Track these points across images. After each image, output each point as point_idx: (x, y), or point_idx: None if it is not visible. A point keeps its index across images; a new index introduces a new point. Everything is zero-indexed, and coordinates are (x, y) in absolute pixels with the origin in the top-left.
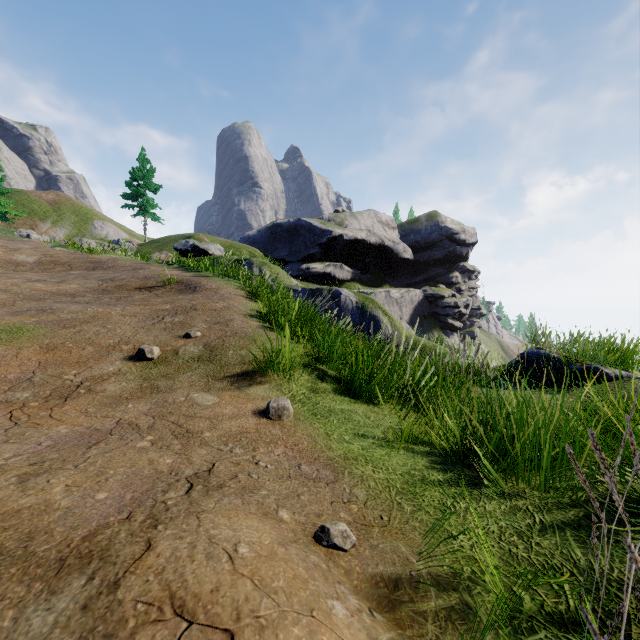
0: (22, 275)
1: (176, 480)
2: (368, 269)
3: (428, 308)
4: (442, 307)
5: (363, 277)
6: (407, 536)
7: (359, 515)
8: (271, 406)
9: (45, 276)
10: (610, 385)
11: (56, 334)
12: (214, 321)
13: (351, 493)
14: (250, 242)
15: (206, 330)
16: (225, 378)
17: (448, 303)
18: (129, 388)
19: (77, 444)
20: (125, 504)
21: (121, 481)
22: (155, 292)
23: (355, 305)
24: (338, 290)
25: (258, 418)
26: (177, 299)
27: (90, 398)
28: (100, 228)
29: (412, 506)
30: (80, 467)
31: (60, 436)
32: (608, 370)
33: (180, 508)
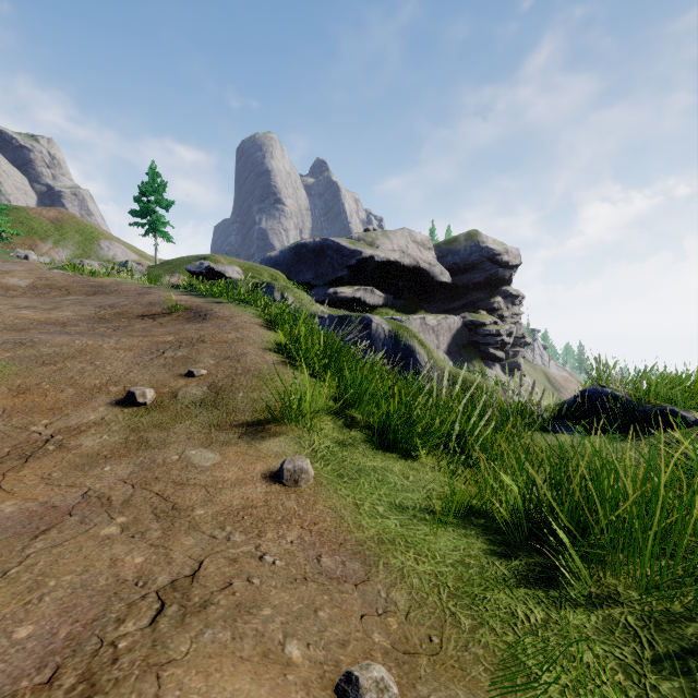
0: (10, 301)
1: (142, 596)
2: (402, 294)
3: (467, 336)
4: (483, 335)
5: (396, 302)
6: (468, 673)
7: (399, 635)
8: (285, 468)
9: (36, 302)
10: (691, 432)
11: (31, 373)
12: (224, 355)
13: (388, 598)
14: (272, 264)
15: (213, 367)
16: (231, 428)
17: (489, 331)
18: (111, 442)
19: (19, 532)
20: (53, 649)
21: (61, 601)
22: (159, 320)
23: (388, 334)
24: (369, 317)
25: (269, 484)
26: (183, 329)
27: (59, 457)
28: (107, 248)
29: (471, 618)
30: (10, 574)
31: (0, 519)
32: (687, 413)
33: (135, 657)
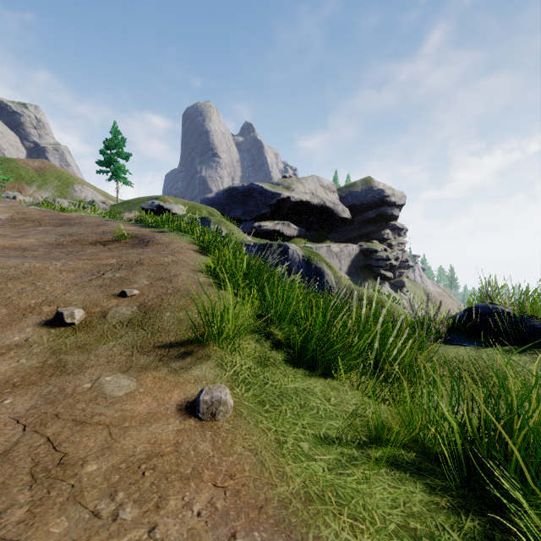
0: None
1: None
2: (312, 227)
3: (363, 260)
4: (375, 260)
5: (307, 234)
6: None
7: None
8: (202, 400)
9: (8, 231)
10: None
11: None
12: (158, 277)
13: None
14: (209, 203)
15: (146, 287)
16: (154, 350)
17: (381, 256)
18: (26, 367)
19: None
20: None
21: None
22: (109, 246)
23: (301, 258)
24: (286, 245)
25: (183, 419)
26: (126, 253)
27: None
28: (79, 191)
29: None
30: None
31: None
32: None
33: None
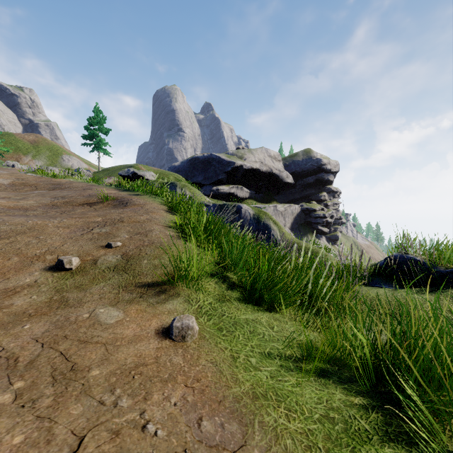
0: None
1: None
2: (261, 190)
3: (304, 218)
4: (314, 217)
5: (257, 196)
6: None
7: None
8: (174, 326)
9: (11, 194)
10: None
11: None
12: (136, 232)
13: None
14: (175, 170)
15: (127, 240)
16: (135, 289)
17: (318, 215)
18: (38, 302)
19: None
20: None
21: None
22: (94, 207)
23: (252, 216)
24: (239, 205)
25: (160, 340)
26: (109, 213)
27: None
28: (67, 160)
29: None
30: None
31: None
32: None
33: None
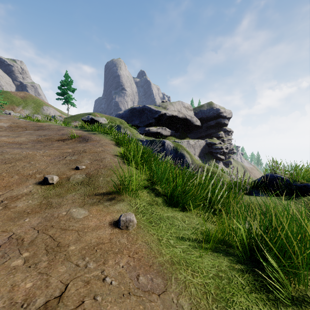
0: None
1: None
2: (178, 130)
3: (208, 149)
4: (215, 149)
5: (176, 134)
6: None
7: None
8: (121, 219)
9: (10, 133)
10: None
11: None
12: (94, 159)
13: (178, 303)
14: (120, 117)
15: (89, 164)
16: (95, 196)
17: (218, 147)
18: (32, 204)
19: None
20: None
21: None
22: (66, 142)
23: (172, 148)
24: (164, 140)
25: (112, 228)
26: (76, 146)
27: (3, 213)
28: (46, 110)
29: None
30: None
31: None
32: None
33: None
